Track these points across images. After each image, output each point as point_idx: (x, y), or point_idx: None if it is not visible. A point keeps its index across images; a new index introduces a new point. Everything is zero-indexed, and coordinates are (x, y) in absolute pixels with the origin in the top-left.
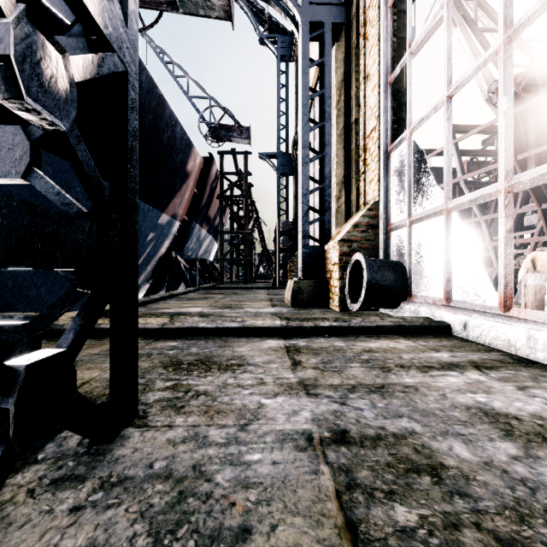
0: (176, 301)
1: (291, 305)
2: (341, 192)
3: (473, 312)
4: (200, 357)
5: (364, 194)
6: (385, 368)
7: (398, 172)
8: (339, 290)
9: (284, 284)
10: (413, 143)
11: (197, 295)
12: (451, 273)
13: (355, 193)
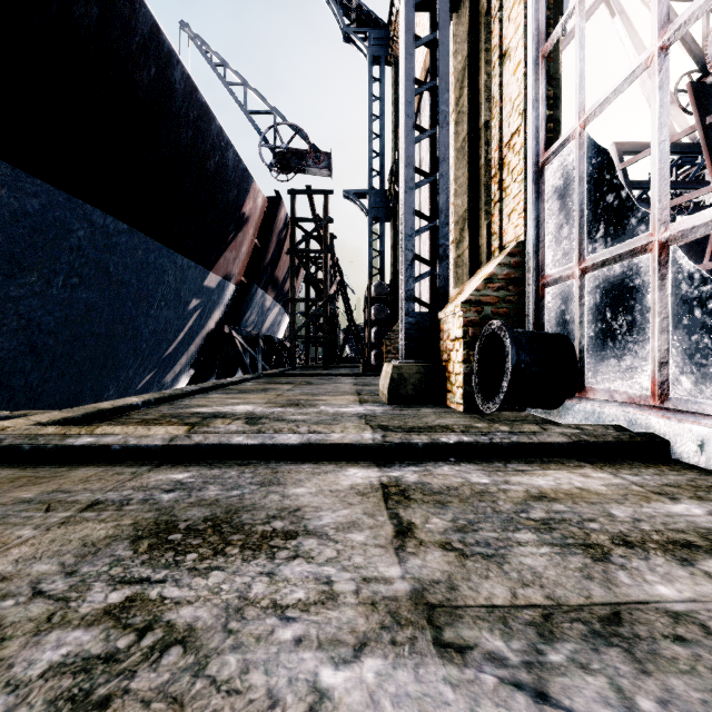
0: (221, 394)
1: (389, 402)
2: (463, 233)
3: None
4: (216, 511)
5: (500, 233)
6: (593, 549)
7: (559, 192)
8: (463, 379)
9: (377, 369)
10: (587, 141)
11: (254, 385)
12: (667, 352)
13: (484, 233)
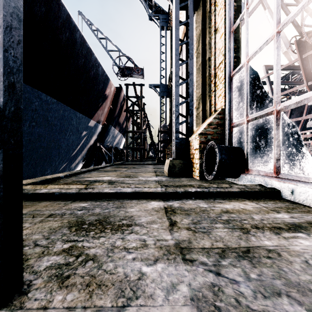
0: (97, 172)
1: (168, 175)
2: (199, 104)
3: (299, 182)
4: (100, 217)
5: (214, 104)
6: (243, 229)
7: (238, 88)
8: (199, 165)
9: (163, 162)
10: (249, 68)
11: (110, 168)
12: (280, 155)
13: (208, 104)
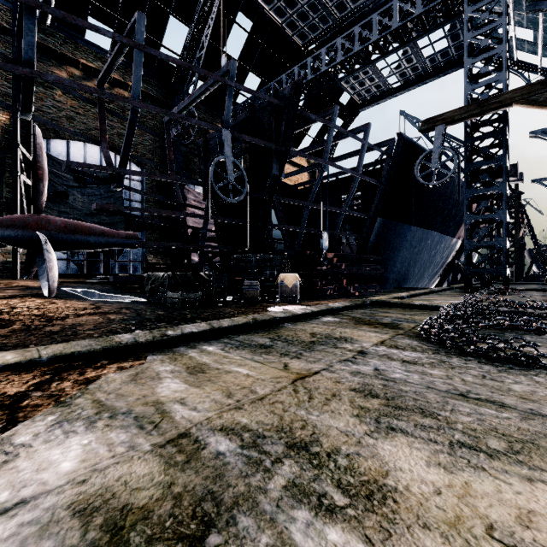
0: None
1: None
2: None
3: None
4: None
5: None
6: None
7: None
8: None
9: None
10: None
11: None
12: None
13: None
